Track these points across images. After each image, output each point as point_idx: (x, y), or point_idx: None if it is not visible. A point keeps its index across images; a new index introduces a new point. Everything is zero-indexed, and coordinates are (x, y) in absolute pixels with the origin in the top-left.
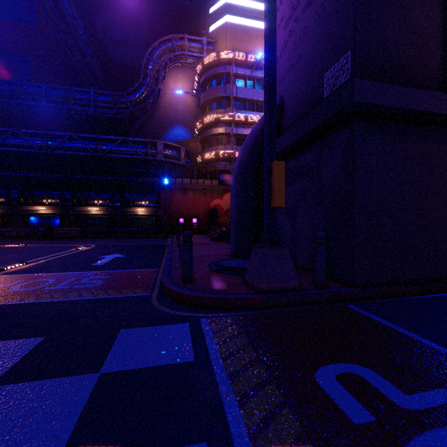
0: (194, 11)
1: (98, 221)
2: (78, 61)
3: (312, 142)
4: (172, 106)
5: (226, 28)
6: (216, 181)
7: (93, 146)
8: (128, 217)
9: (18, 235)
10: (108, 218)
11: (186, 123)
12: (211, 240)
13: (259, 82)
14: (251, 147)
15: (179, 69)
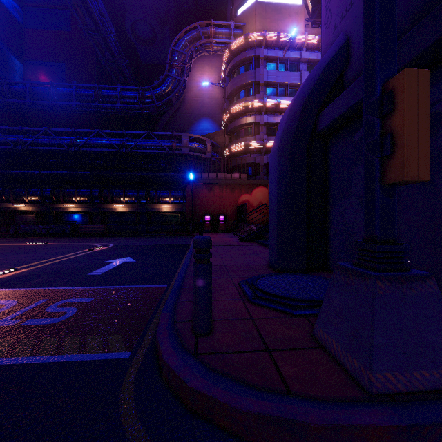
0: (221, 3)
1: (124, 218)
2: (107, 60)
3: (436, 68)
4: (198, 99)
5: (255, 8)
6: (244, 175)
7: (118, 142)
8: (154, 214)
9: (48, 233)
10: (134, 216)
11: (213, 116)
12: (240, 240)
13: (292, 63)
14: (301, 108)
15: (205, 60)
